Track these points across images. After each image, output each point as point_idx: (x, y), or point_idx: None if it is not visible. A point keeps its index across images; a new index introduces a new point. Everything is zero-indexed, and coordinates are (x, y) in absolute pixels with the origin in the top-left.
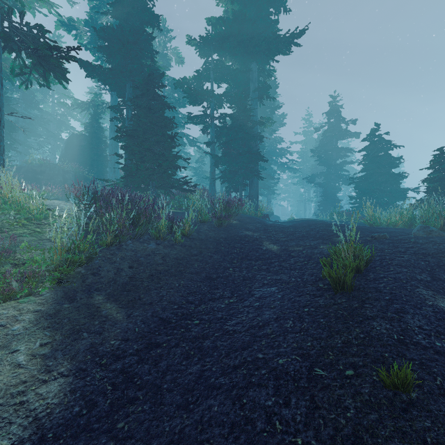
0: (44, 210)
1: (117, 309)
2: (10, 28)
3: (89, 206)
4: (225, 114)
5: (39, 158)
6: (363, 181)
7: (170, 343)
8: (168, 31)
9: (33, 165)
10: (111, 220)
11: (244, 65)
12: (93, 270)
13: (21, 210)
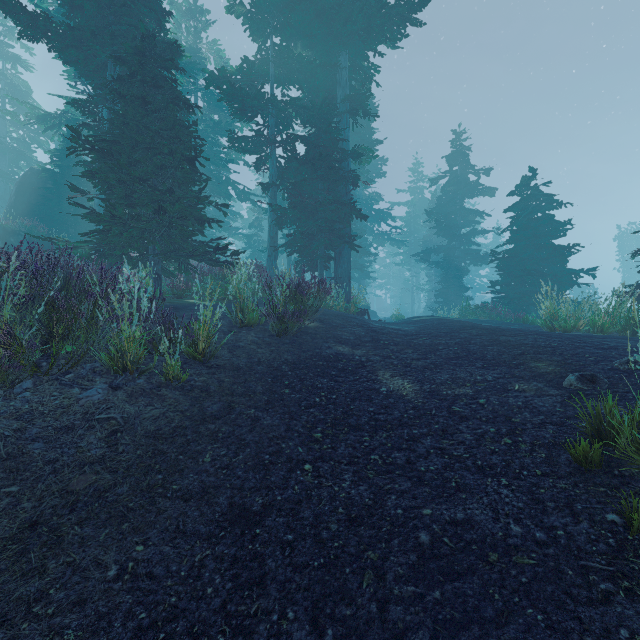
0: None
1: None
2: None
3: None
4: (295, 135)
5: None
6: (512, 257)
7: None
8: (202, 12)
9: None
10: (11, 323)
11: (327, 55)
12: None
13: None
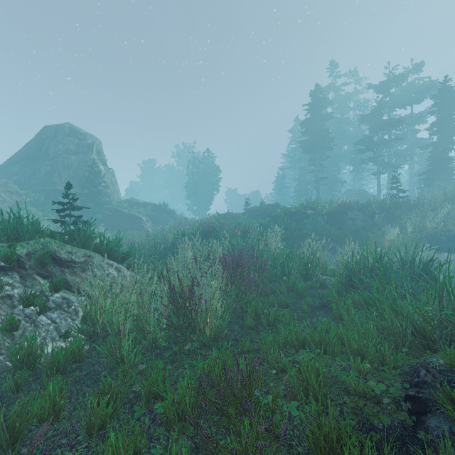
0: None
1: None
2: (383, 165)
3: None
4: None
5: None
6: None
7: None
8: None
9: None
10: None
11: None
12: None
13: None
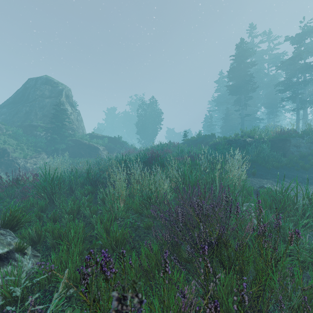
0: None
1: None
2: (301, 102)
3: None
4: None
5: None
6: None
7: None
8: None
9: None
10: None
11: None
12: None
13: None
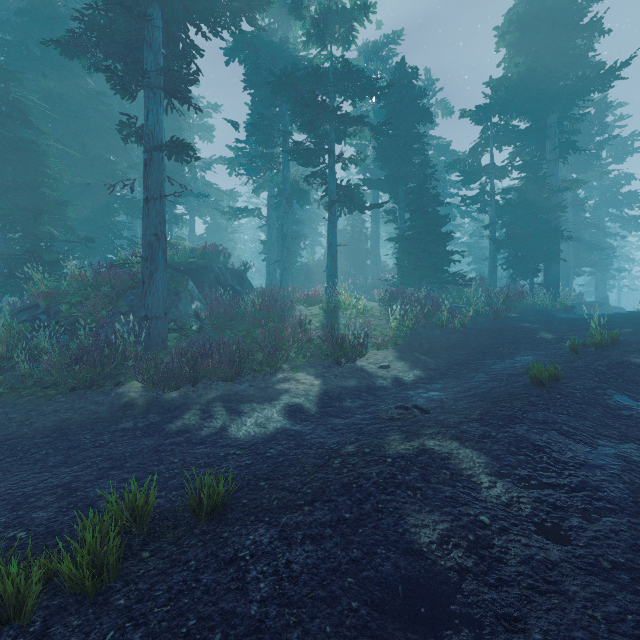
0: (367, 307)
1: (429, 358)
2: (338, 189)
3: (389, 304)
4: (509, 189)
5: (314, 260)
6: None
7: (460, 369)
8: (433, 84)
9: (310, 266)
10: None
11: (536, 121)
12: (407, 342)
13: (356, 308)
